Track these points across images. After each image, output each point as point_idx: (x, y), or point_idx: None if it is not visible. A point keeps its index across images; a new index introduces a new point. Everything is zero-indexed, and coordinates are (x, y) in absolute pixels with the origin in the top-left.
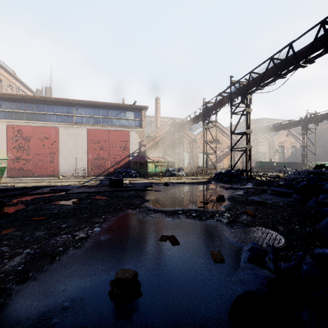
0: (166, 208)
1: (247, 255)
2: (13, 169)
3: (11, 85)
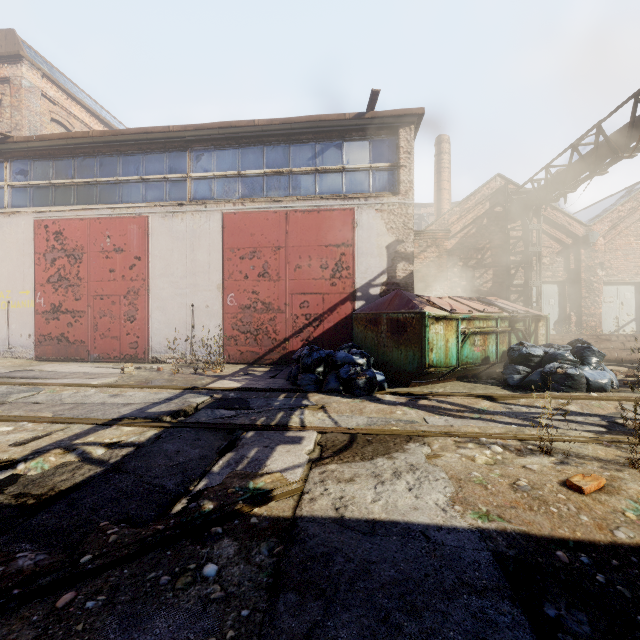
0: None
1: None
2: (46, 338)
3: None
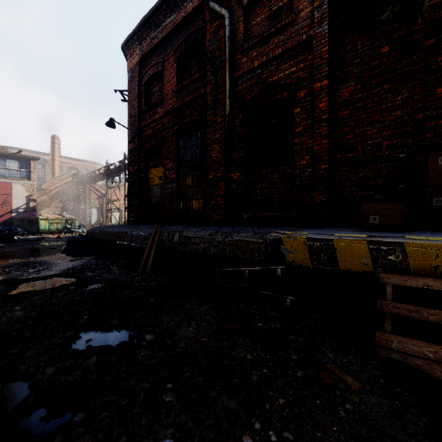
0: (53, 245)
1: None
2: None
3: None
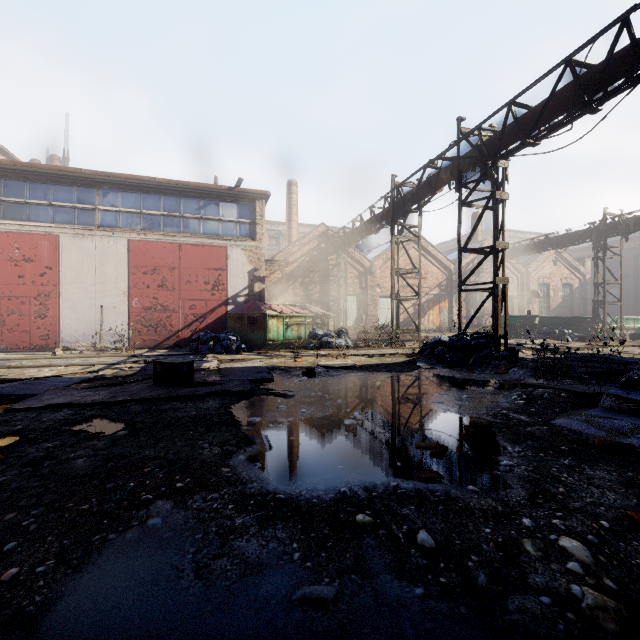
0: (307, 487)
1: None
2: None
3: None
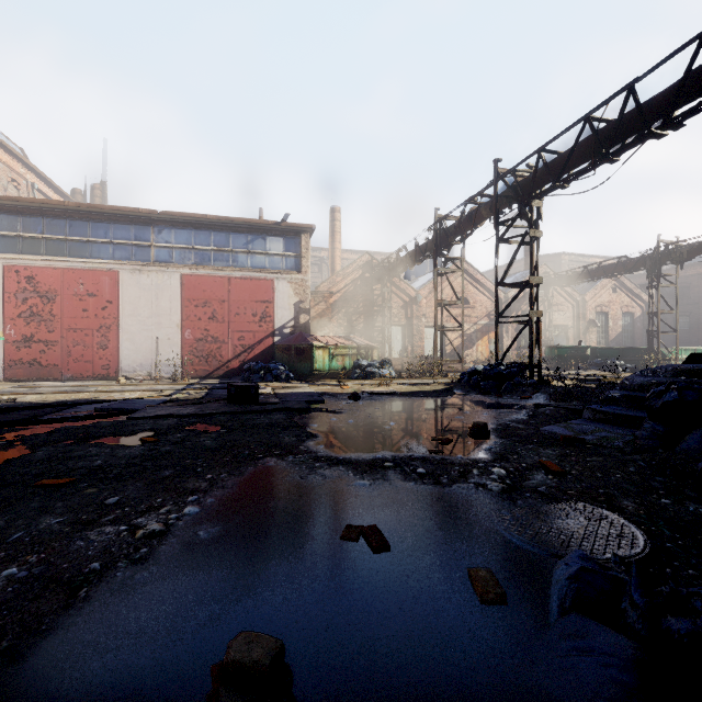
0: (355, 455)
1: (570, 593)
2: (16, 363)
3: (16, 179)
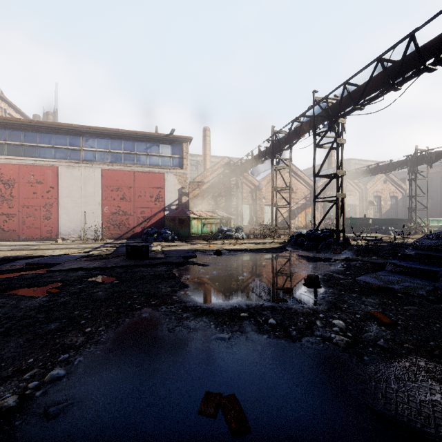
0: (217, 304)
1: None
2: None
3: None
